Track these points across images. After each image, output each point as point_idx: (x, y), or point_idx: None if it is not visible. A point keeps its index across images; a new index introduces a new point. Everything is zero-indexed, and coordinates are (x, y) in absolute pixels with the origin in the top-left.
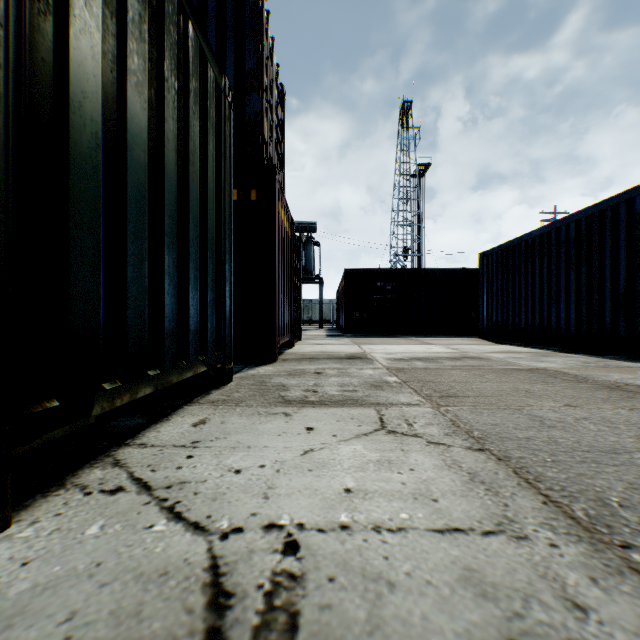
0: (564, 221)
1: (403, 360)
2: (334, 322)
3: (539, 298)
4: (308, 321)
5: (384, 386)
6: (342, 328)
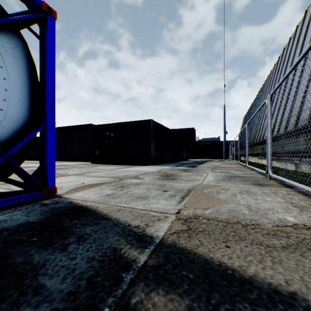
0: None
1: None
2: None
3: None
4: None
5: None
6: None
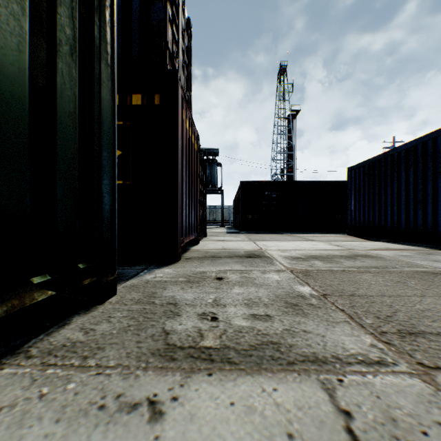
0: (431, 135)
1: (301, 259)
2: (231, 222)
3: (405, 202)
4: (213, 221)
5: (303, 305)
6: (238, 226)
